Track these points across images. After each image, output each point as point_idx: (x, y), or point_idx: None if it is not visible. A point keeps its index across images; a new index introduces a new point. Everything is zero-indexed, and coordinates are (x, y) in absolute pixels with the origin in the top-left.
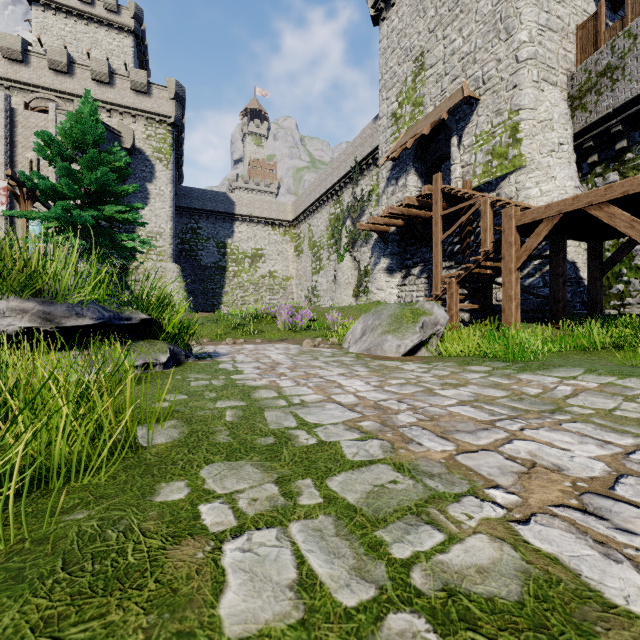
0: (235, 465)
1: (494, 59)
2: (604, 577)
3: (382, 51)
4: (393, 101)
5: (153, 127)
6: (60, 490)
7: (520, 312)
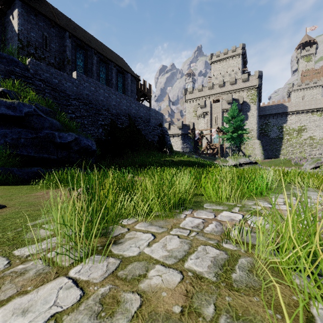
0: None
1: None
2: None
3: None
4: None
5: (249, 91)
6: None
7: None
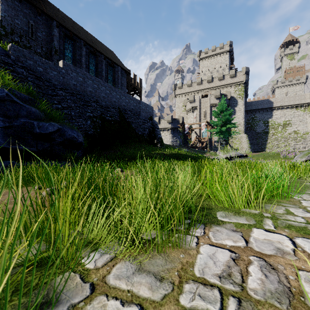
0: None
1: None
2: None
3: None
4: None
5: (237, 87)
6: None
7: None
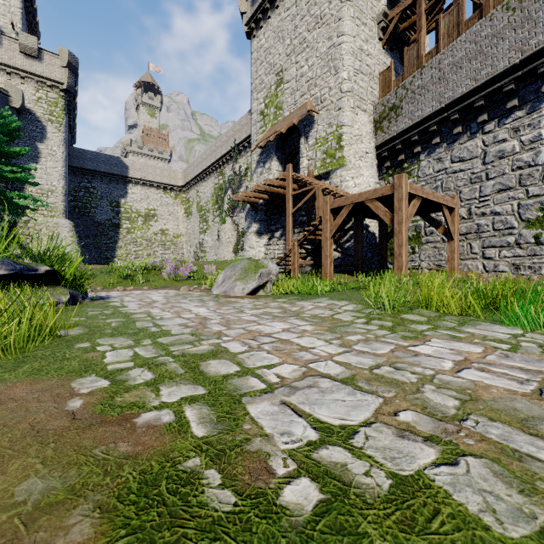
0: (114, 338)
1: (327, 86)
2: (235, 349)
3: (253, 61)
4: (261, 102)
5: (44, 90)
6: (25, 348)
7: (338, 266)
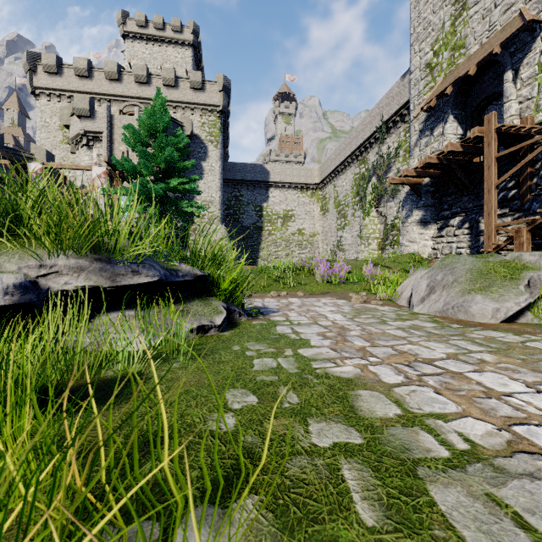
0: None
1: None
2: None
3: (414, 5)
4: (427, 51)
5: (206, 116)
6: None
7: None
